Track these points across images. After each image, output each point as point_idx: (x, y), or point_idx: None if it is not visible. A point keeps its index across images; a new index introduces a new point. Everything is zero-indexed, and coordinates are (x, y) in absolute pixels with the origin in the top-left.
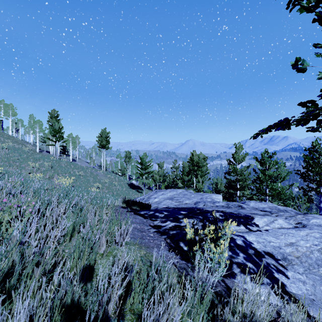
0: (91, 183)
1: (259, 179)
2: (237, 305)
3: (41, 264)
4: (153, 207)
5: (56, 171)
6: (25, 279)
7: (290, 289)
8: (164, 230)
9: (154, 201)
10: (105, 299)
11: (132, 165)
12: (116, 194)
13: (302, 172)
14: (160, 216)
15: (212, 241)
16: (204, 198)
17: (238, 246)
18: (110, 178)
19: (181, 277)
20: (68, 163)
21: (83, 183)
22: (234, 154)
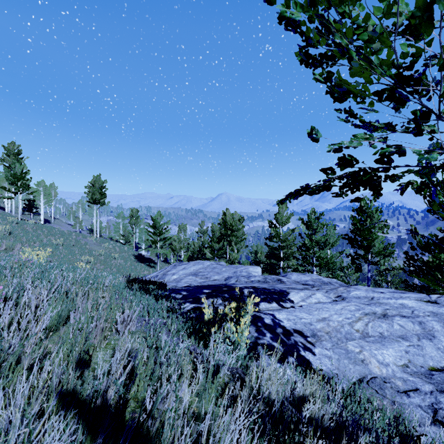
0: (77, 257)
1: (305, 246)
2: (246, 379)
3: (20, 360)
4: (170, 287)
5: (17, 239)
6: (6, 374)
7: (315, 366)
8: (181, 314)
9: (172, 278)
10: (105, 385)
11: (141, 229)
12: (117, 272)
13: (350, 237)
14: (177, 297)
15: (231, 320)
16: (238, 272)
17: (266, 325)
18: (108, 248)
19: (196, 364)
20: (38, 227)
21: (64, 257)
22: (276, 214)
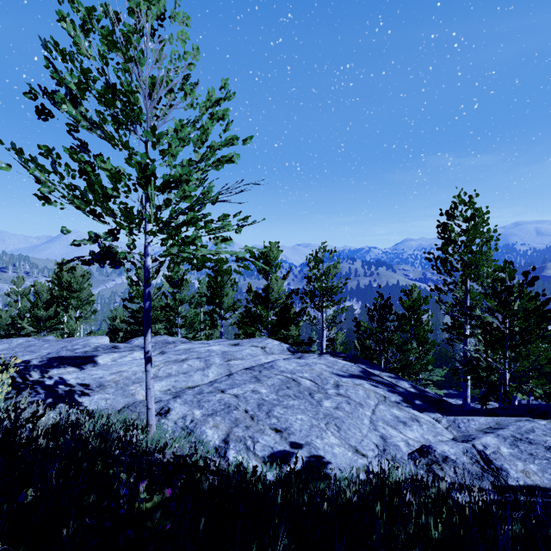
0: None
1: (168, 306)
2: None
3: None
4: None
5: None
6: None
7: (87, 407)
8: None
9: None
10: None
11: None
12: None
13: (206, 294)
14: None
15: None
16: (69, 346)
17: (46, 387)
18: None
19: None
20: None
21: None
22: (138, 269)
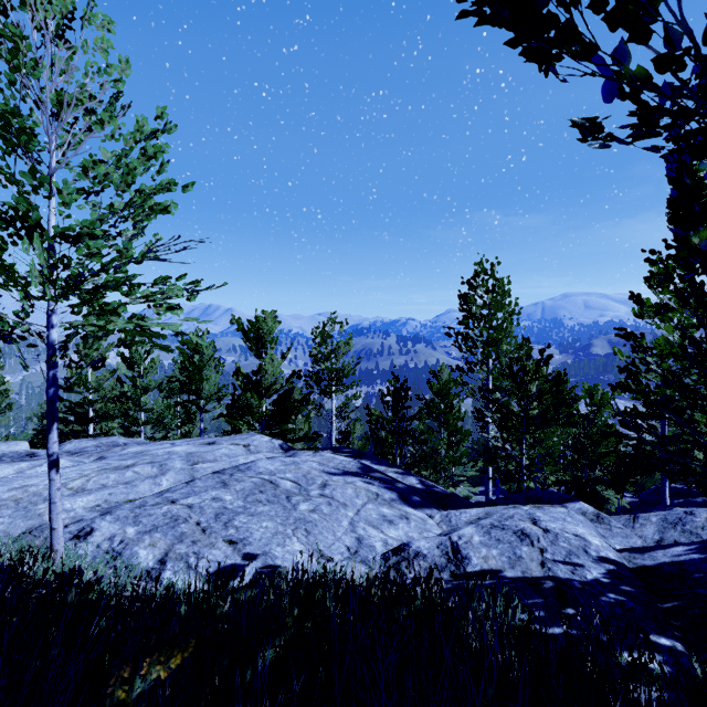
0: None
1: (125, 396)
2: None
3: None
4: None
5: None
6: None
7: None
8: None
9: None
10: None
11: None
12: None
13: (178, 379)
14: None
15: None
16: None
17: None
18: None
19: None
20: None
21: None
22: (79, 345)
